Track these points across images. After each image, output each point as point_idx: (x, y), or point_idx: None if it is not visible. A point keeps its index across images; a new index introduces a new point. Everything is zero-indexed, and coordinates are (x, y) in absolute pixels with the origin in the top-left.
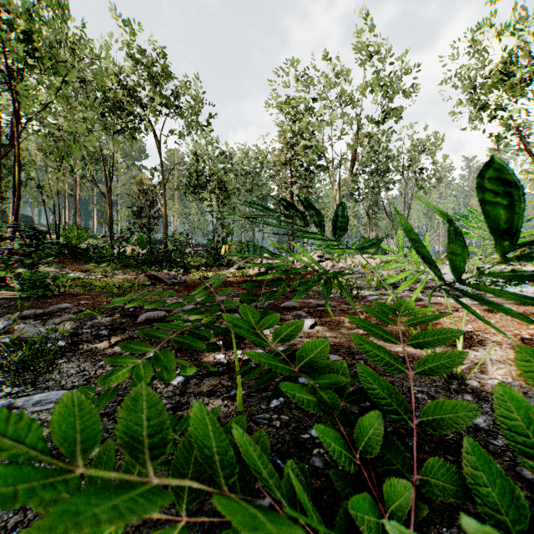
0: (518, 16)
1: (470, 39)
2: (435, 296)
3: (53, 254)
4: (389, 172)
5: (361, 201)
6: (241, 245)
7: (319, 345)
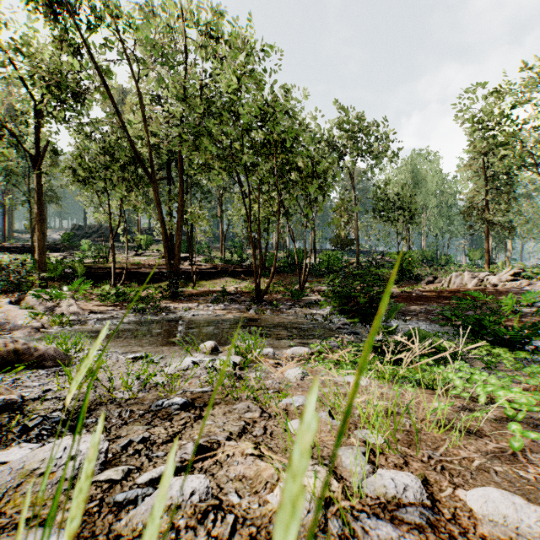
0: None
1: None
2: None
3: (294, 271)
4: None
5: None
6: (423, 254)
7: (468, 317)
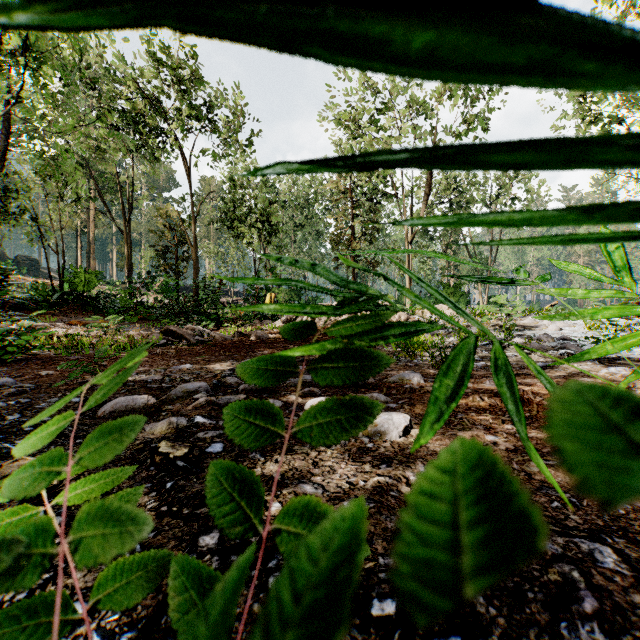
0: None
1: None
2: None
3: (52, 304)
4: (472, 203)
5: (438, 239)
6: (290, 293)
7: None
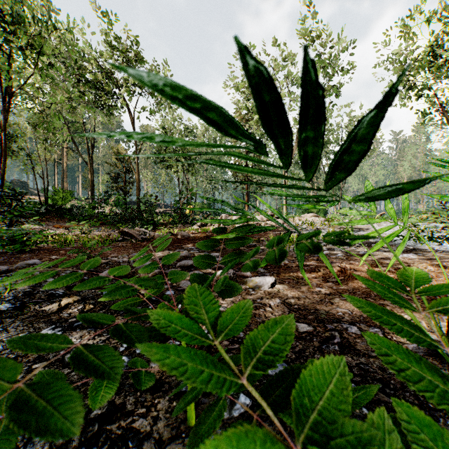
0: (444, 6)
1: (401, 27)
2: (380, 251)
3: (41, 214)
4: (329, 143)
5: None
6: (203, 206)
7: (329, 372)
